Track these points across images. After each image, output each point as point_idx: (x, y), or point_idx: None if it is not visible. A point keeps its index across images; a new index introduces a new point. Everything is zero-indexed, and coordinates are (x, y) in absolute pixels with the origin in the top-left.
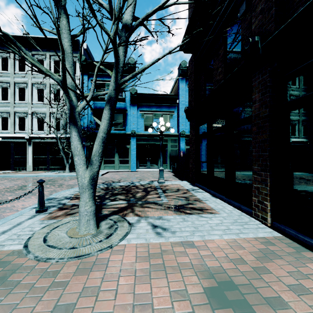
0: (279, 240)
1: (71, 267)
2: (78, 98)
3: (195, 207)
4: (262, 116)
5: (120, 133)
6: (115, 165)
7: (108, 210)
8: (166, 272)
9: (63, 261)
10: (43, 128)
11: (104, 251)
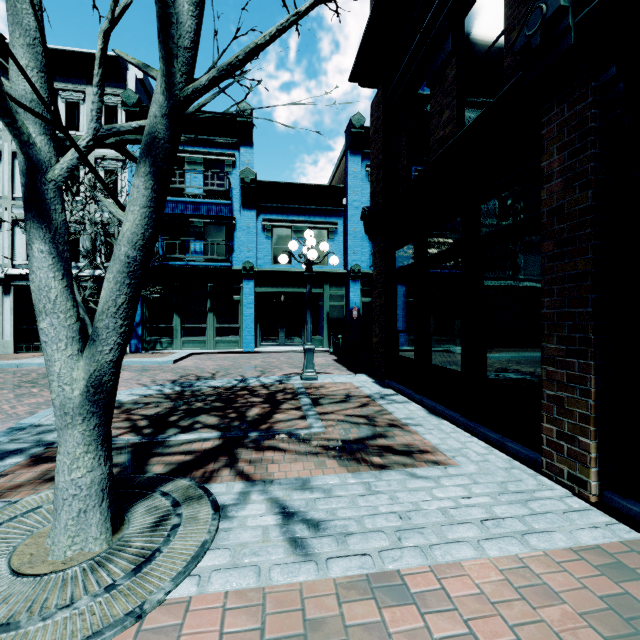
0: (639, 553)
1: None
2: (59, 142)
3: (394, 444)
4: (572, 212)
5: (218, 269)
6: (208, 338)
7: (167, 459)
8: None
9: None
10: None
11: (110, 638)
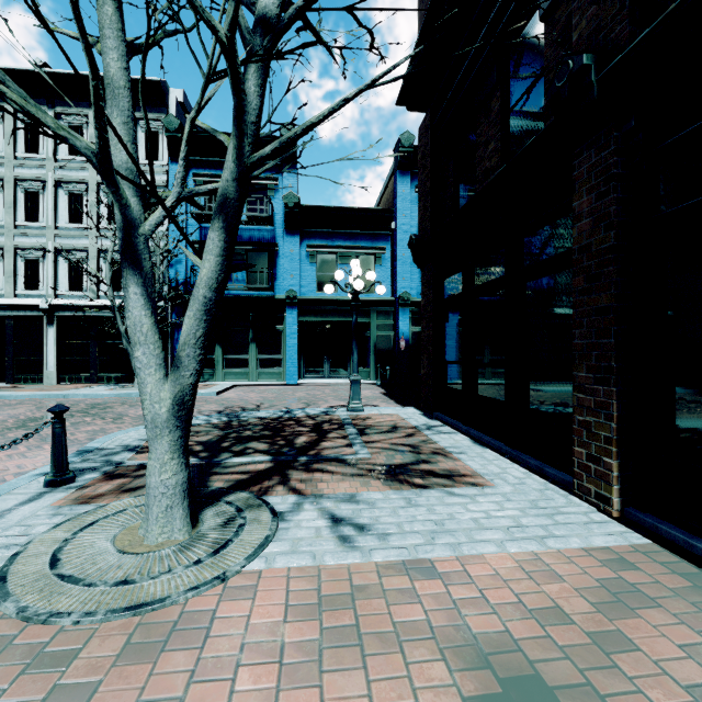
0: (645, 554)
1: (111, 638)
2: (146, 201)
3: (436, 469)
4: (598, 250)
5: (260, 298)
6: (250, 369)
7: (226, 478)
8: (364, 650)
9: (92, 622)
10: (83, 286)
11: (204, 591)
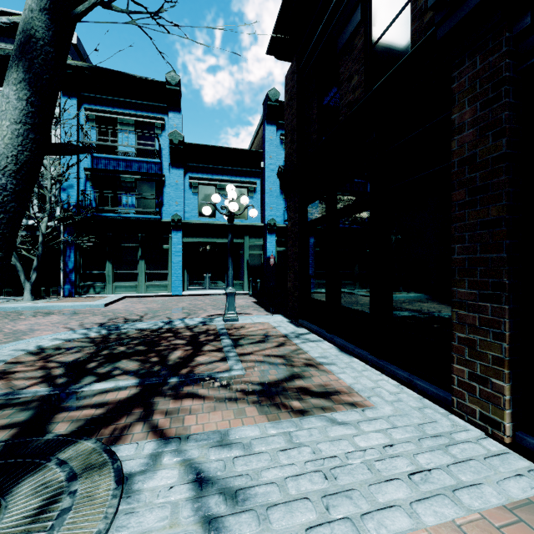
0: None
1: None
2: None
3: (311, 386)
4: (485, 161)
5: (148, 220)
6: (139, 283)
7: (75, 415)
8: None
9: None
10: None
11: None
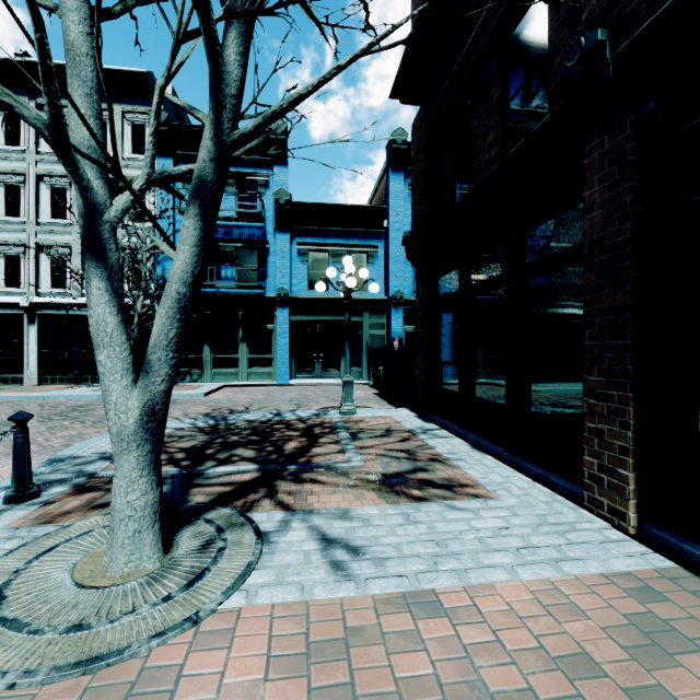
0: (671, 580)
1: None
2: (112, 184)
3: (434, 478)
4: (612, 244)
5: (250, 296)
6: (240, 369)
7: (208, 490)
8: None
9: (31, 685)
10: (66, 283)
11: (172, 637)
